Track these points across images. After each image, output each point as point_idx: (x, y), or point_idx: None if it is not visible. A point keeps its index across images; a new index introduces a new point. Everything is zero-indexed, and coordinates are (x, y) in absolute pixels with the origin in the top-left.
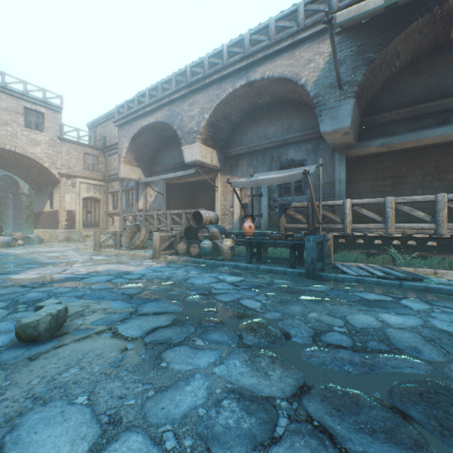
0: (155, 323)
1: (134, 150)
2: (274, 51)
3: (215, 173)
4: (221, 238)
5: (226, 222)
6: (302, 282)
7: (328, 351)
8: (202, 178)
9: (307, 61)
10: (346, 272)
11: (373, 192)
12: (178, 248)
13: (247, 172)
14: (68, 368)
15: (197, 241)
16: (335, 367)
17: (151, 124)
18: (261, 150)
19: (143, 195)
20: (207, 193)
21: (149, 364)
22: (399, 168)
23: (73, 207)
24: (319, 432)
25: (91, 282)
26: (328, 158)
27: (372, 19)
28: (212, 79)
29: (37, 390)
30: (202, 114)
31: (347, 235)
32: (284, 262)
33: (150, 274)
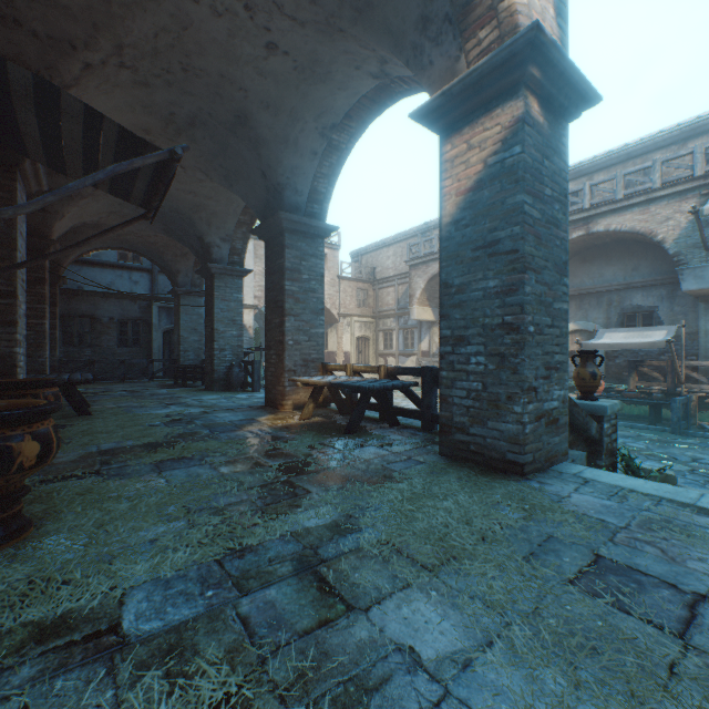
0: None
1: (427, 290)
2: (623, 206)
3: None
4: None
5: None
6: (669, 437)
7: (702, 464)
8: None
9: (664, 219)
10: None
11: None
12: None
13: (574, 316)
14: None
15: None
16: (707, 468)
17: None
18: (594, 293)
19: (427, 335)
20: None
21: None
22: None
23: (348, 348)
24: (702, 476)
25: None
26: (689, 306)
27: None
28: None
29: None
30: None
31: None
32: (637, 420)
33: None
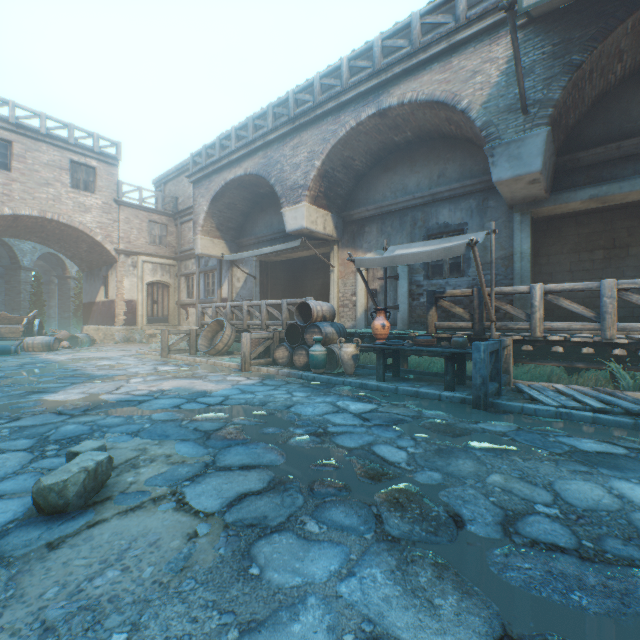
0: (242, 486)
1: (215, 215)
2: (420, 61)
3: (329, 245)
4: (340, 341)
5: (345, 317)
6: (468, 416)
7: (535, 557)
8: (310, 253)
9: (471, 74)
10: (538, 400)
11: (573, 272)
12: (277, 356)
13: (376, 243)
14: (103, 568)
15: (304, 346)
16: (554, 593)
17: (238, 177)
18: (398, 210)
19: (228, 277)
20: (317, 275)
21: (231, 569)
22: (616, 234)
23: (135, 296)
24: None
25: (152, 409)
26: (503, 220)
27: (578, 0)
28: (326, 109)
29: (49, 614)
30: (310, 160)
31: (537, 339)
32: (434, 380)
33: (236, 397)
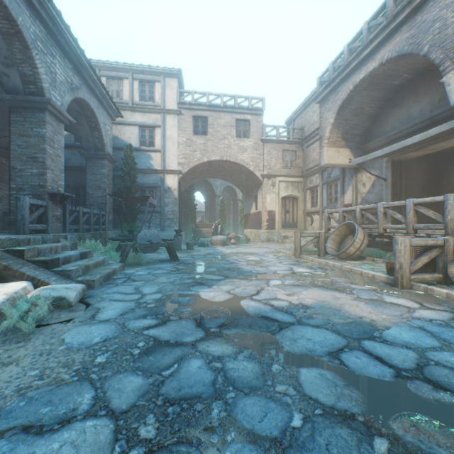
0: None
1: (340, 125)
2: None
3: None
4: None
5: None
6: None
7: None
8: None
9: None
10: None
11: None
12: (453, 272)
13: None
14: None
15: None
16: None
17: (369, 73)
18: None
19: (350, 185)
20: None
21: None
22: None
23: (273, 207)
24: None
25: (297, 350)
26: None
27: None
28: None
29: None
30: None
31: None
32: None
33: (444, 361)
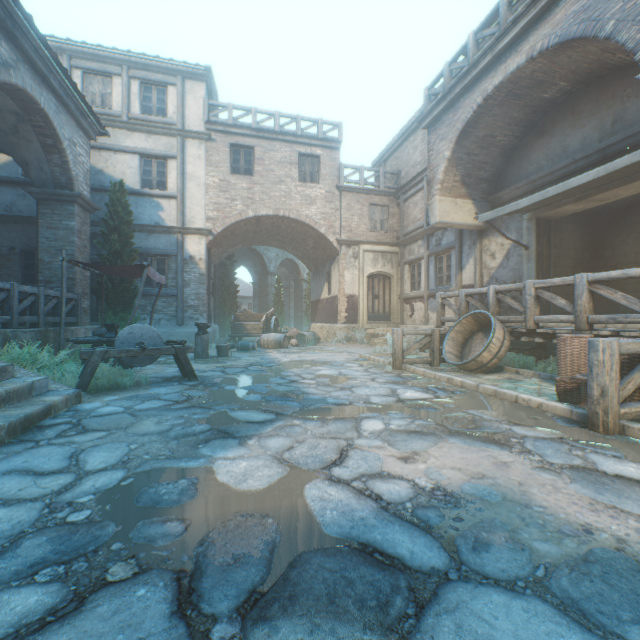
0: None
1: (459, 162)
2: None
3: None
4: None
5: None
6: None
7: None
8: None
9: None
10: None
11: None
12: None
13: None
14: None
15: None
16: None
17: (510, 75)
18: None
19: (471, 256)
20: None
21: None
22: None
23: (355, 290)
24: None
25: None
26: None
27: None
28: None
29: None
30: None
31: None
32: None
33: None
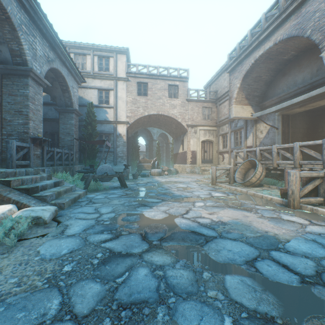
0: None
1: (244, 89)
2: None
3: None
4: None
5: None
6: None
7: None
8: None
9: None
10: None
11: None
12: None
13: None
14: None
15: None
16: None
17: (266, 51)
18: None
19: (251, 132)
20: None
21: None
22: None
23: (195, 148)
24: None
25: (221, 260)
26: None
27: None
28: None
29: None
30: None
31: None
32: None
33: None
